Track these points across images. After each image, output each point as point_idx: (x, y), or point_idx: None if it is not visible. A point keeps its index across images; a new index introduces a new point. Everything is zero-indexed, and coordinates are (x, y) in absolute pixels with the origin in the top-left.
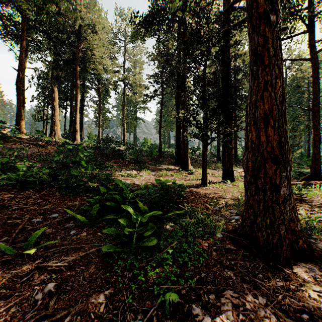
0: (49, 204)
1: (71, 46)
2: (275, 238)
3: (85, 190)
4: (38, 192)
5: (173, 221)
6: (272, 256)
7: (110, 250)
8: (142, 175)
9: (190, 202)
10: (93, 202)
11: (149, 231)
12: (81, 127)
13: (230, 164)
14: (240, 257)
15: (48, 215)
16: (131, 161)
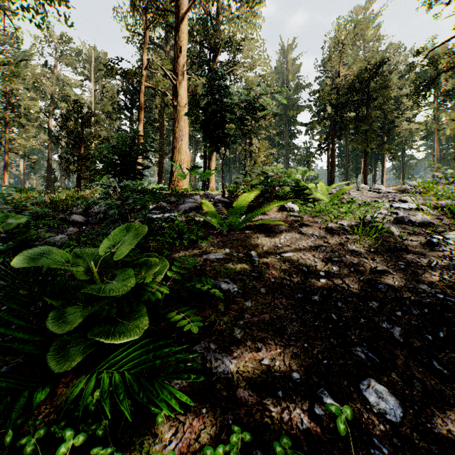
0: None
1: None
2: None
3: None
4: None
5: None
6: None
7: None
8: None
9: None
10: None
11: None
12: None
13: None
14: None
15: None
16: None
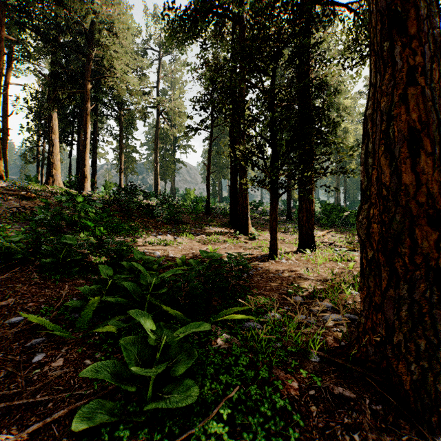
0: (14, 295)
1: (77, 52)
2: (439, 381)
3: (85, 269)
4: (3, 273)
5: (229, 327)
6: (438, 422)
7: (92, 424)
8: (181, 242)
9: (255, 287)
10: (91, 292)
11: (182, 363)
12: (93, 171)
13: (309, 226)
14: (368, 418)
15: (4, 318)
16: (165, 221)
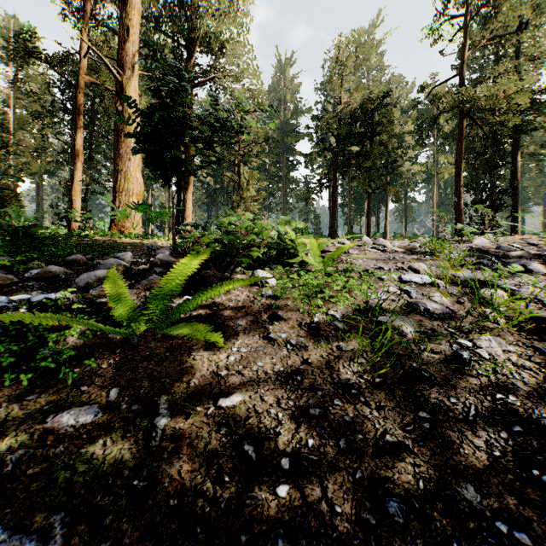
0: None
1: None
2: None
3: None
4: None
5: None
6: None
7: None
8: None
9: None
10: None
11: None
12: None
13: None
14: None
15: None
16: None
